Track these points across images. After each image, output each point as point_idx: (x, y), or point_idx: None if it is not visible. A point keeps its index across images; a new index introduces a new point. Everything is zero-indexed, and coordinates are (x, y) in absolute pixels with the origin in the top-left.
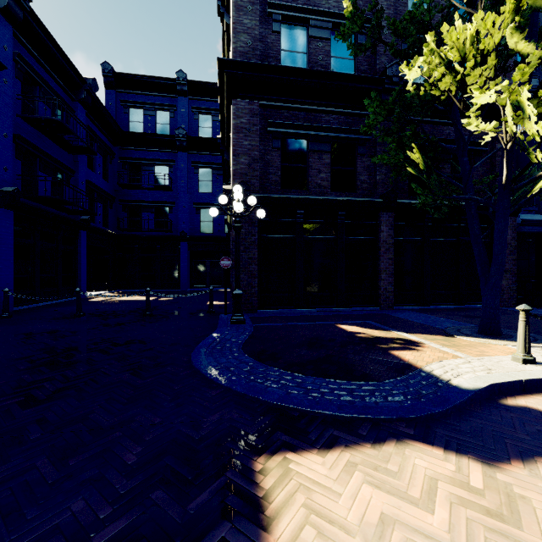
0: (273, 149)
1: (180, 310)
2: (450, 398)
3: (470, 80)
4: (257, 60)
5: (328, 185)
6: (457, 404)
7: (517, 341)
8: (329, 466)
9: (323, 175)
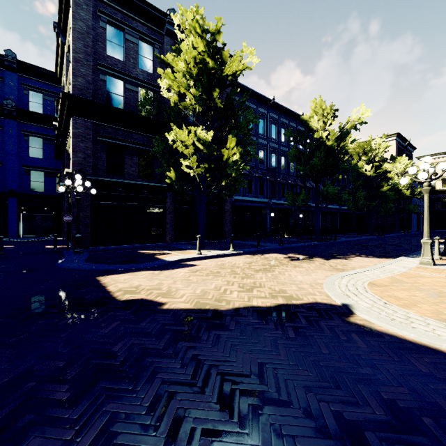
0: (101, 150)
1: (25, 252)
2: (164, 263)
3: (185, 152)
4: (90, 95)
5: (137, 174)
6: (165, 264)
7: (207, 250)
8: (119, 275)
9: (134, 169)
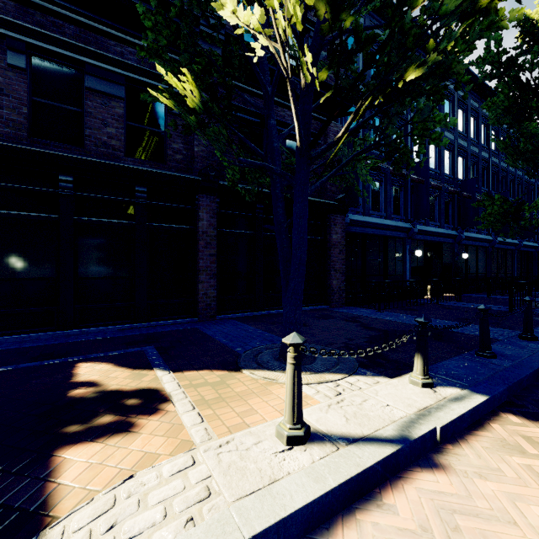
0: (10, 67)
1: None
2: None
3: None
4: None
5: (120, 145)
6: None
7: (314, 372)
8: None
9: (113, 130)
